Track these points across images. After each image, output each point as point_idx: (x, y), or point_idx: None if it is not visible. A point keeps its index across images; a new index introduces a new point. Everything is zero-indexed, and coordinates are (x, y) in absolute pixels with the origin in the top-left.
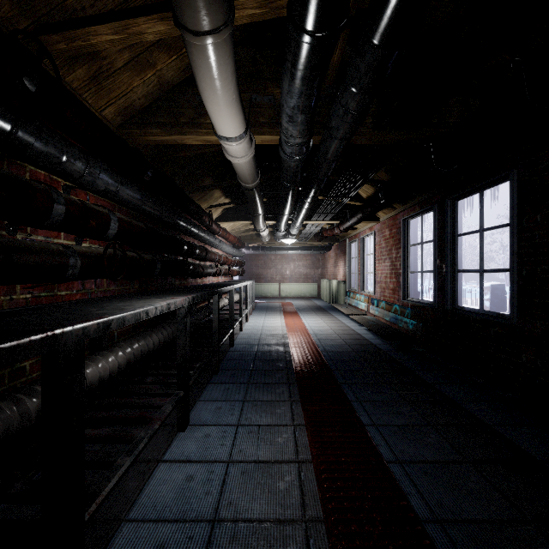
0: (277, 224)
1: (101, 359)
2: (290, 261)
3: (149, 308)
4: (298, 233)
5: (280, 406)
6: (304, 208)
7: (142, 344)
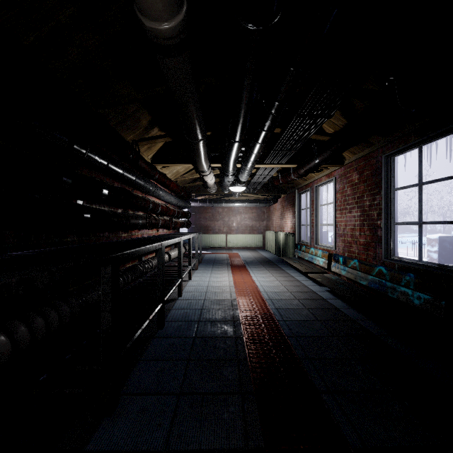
0: (224, 163)
1: None
2: (236, 213)
3: None
4: (246, 185)
5: None
6: (262, 131)
7: None
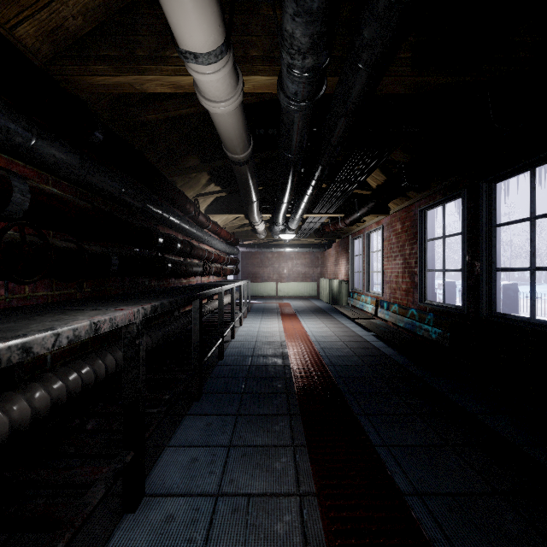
0: (274, 215)
1: None
2: (288, 259)
3: (34, 337)
4: (297, 229)
5: (278, 455)
6: (306, 195)
7: (86, 371)
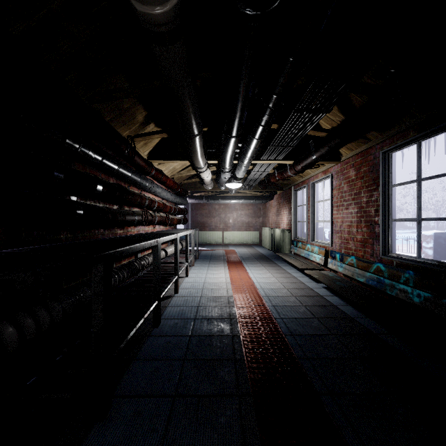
0: (221, 159)
1: None
2: (233, 210)
3: None
4: (242, 182)
5: None
6: (260, 126)
7: None
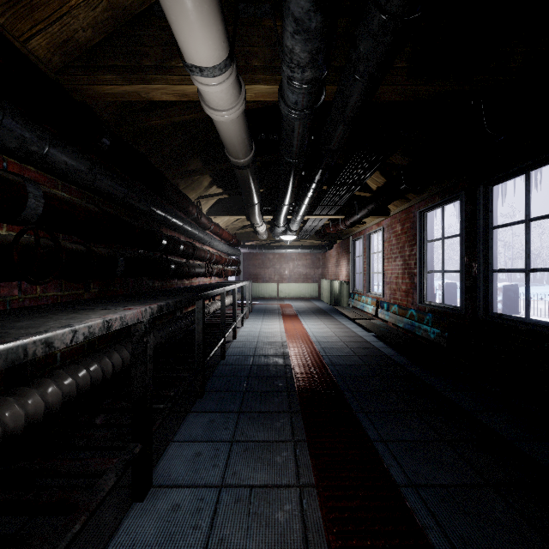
0: (276, 217)
1: (12, 403)
2: (289, 260)
3: (55, 333)
4: (298, 231)
5: (279, 450)
6: (307, 197)
7: (95, 368)
